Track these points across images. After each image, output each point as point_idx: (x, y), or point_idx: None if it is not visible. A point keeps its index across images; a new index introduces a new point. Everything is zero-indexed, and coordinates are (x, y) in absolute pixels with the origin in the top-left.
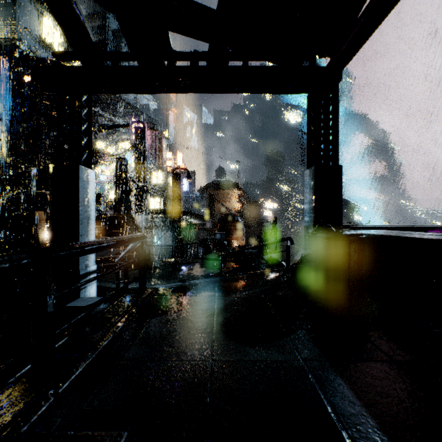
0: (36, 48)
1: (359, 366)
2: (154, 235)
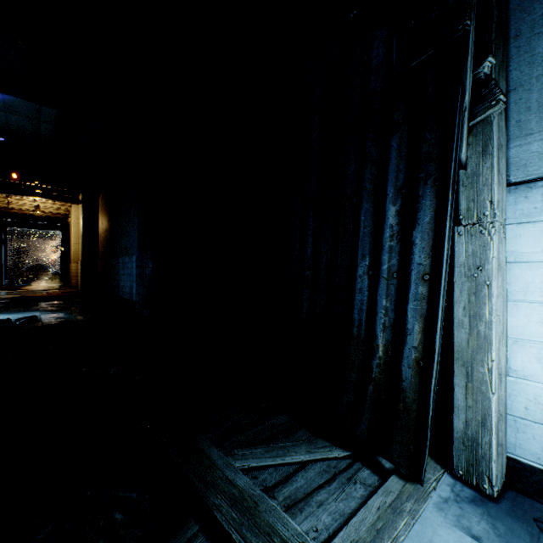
0: None
1: None
2: None
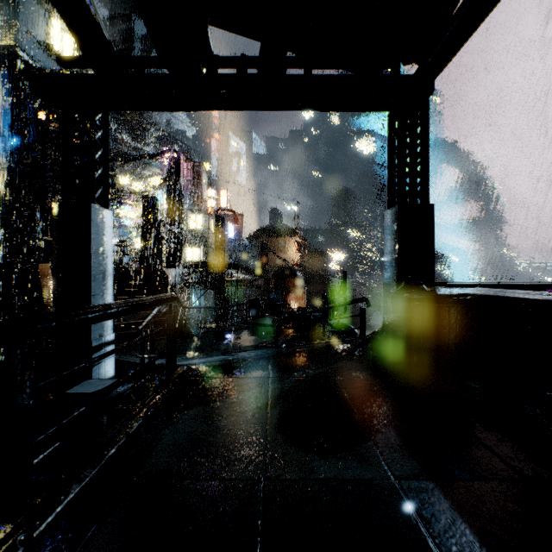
0: (43, 58)
1: (478, 488)
2: (191, 294)
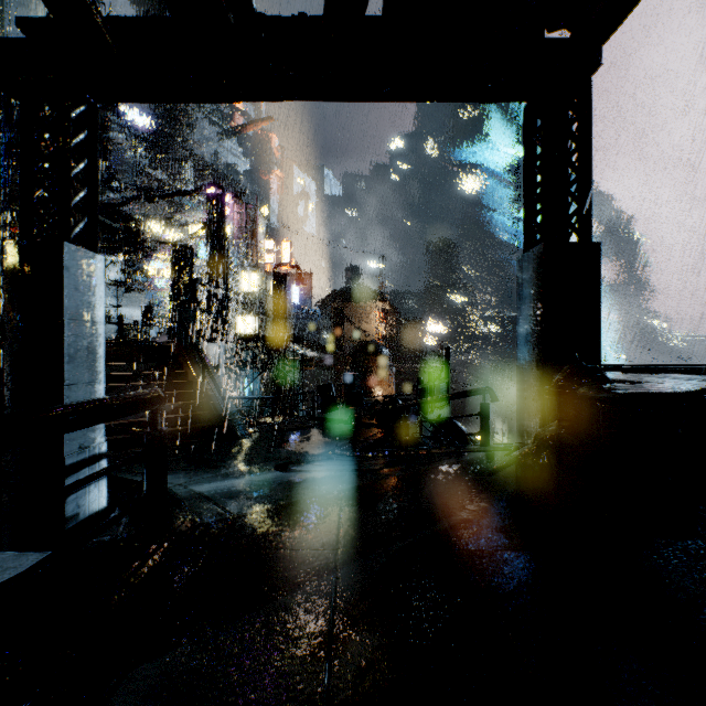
0: None
1: None
2: (243, 377)
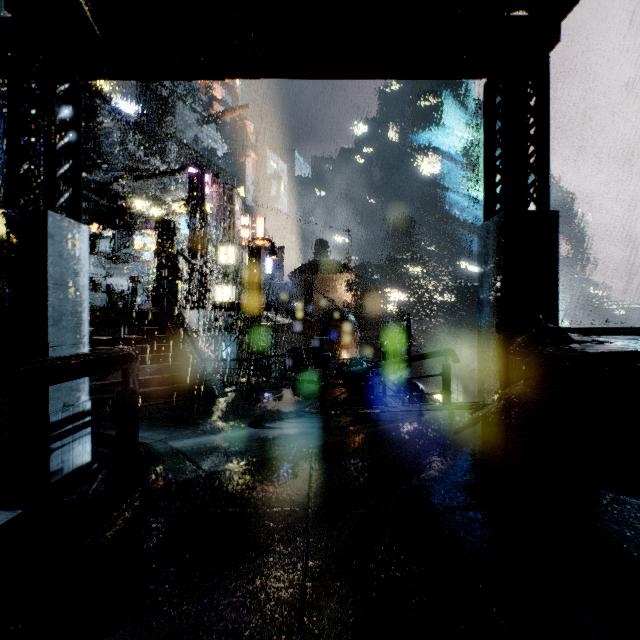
0: None
1: None
2: (221, 342)
